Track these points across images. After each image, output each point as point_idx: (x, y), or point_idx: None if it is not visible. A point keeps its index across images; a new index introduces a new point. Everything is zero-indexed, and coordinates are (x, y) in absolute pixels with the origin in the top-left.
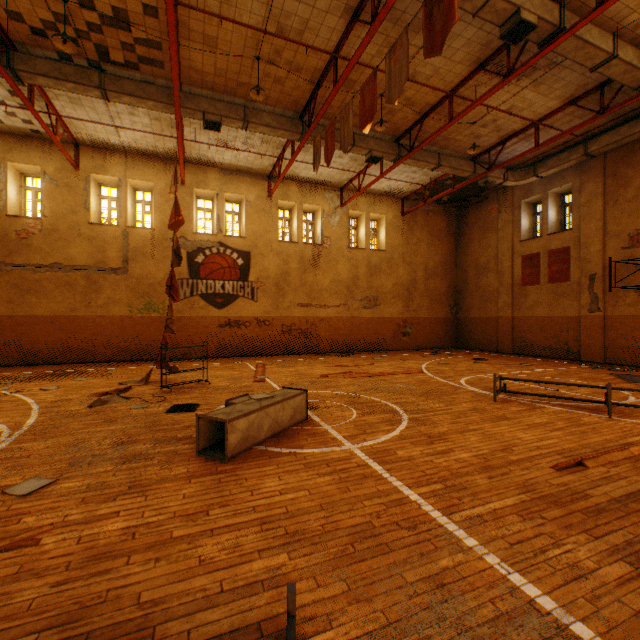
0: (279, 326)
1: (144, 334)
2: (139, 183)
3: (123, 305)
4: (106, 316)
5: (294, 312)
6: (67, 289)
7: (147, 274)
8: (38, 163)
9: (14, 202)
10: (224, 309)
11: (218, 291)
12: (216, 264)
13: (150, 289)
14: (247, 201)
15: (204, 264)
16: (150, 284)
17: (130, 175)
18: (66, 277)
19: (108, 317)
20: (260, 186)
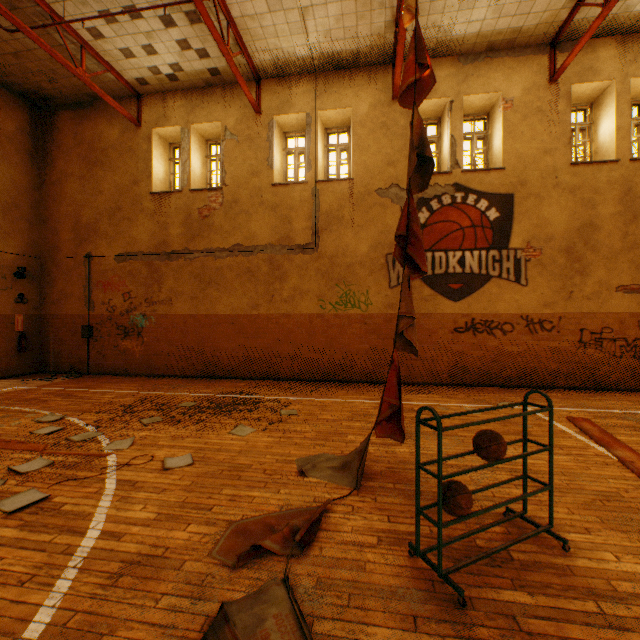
0: (572, 332)
1: (339, 341)
2: (332, 116)
3: (311, 298)
4: (291, 314)
5: (607, 304)
6: (247, 278)
7: (343, 250)
8: (218, 118)
9: (198, 175)
10: (462, 301)
11: (451, 270)
12: (448, 223)
13: (347, 272)
14: (505, 101)
15: (428, 225)
16: (347, 265)
17: (320, 105)
18: (246, 262)
19: (293, 316)
20: (531, 67)
